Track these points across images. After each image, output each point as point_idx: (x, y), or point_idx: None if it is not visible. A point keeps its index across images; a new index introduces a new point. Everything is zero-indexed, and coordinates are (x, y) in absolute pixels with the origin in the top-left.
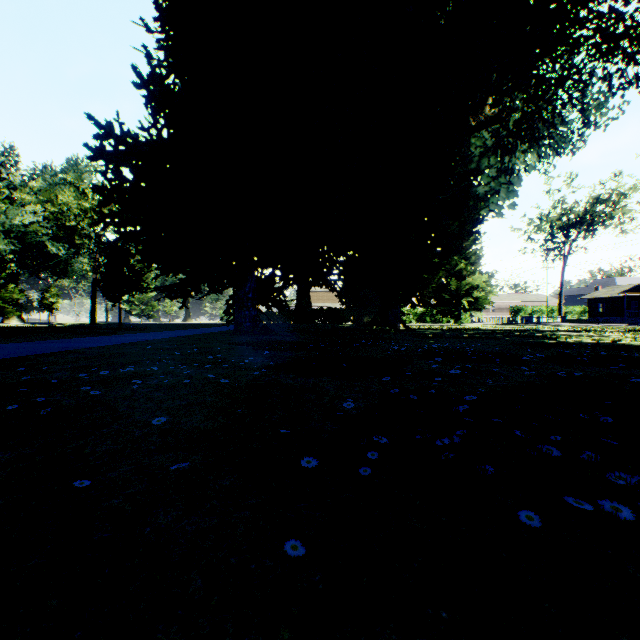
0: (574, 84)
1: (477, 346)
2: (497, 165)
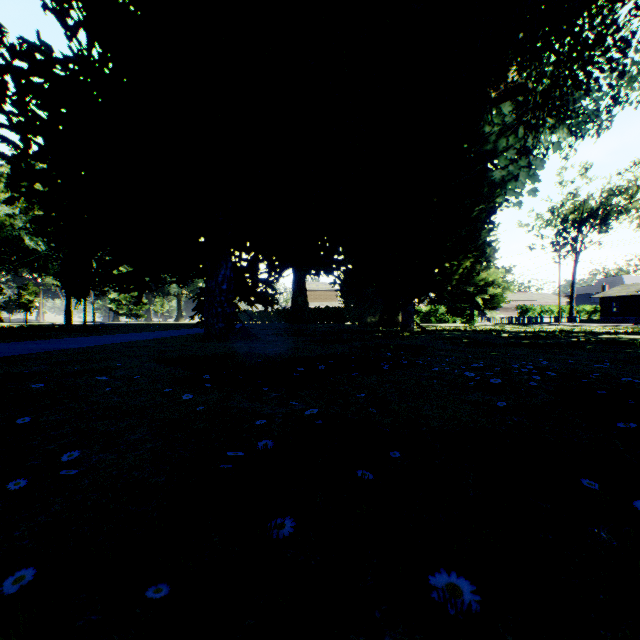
0: (617, 42)
1: (602, 366)
2: (517, 145)
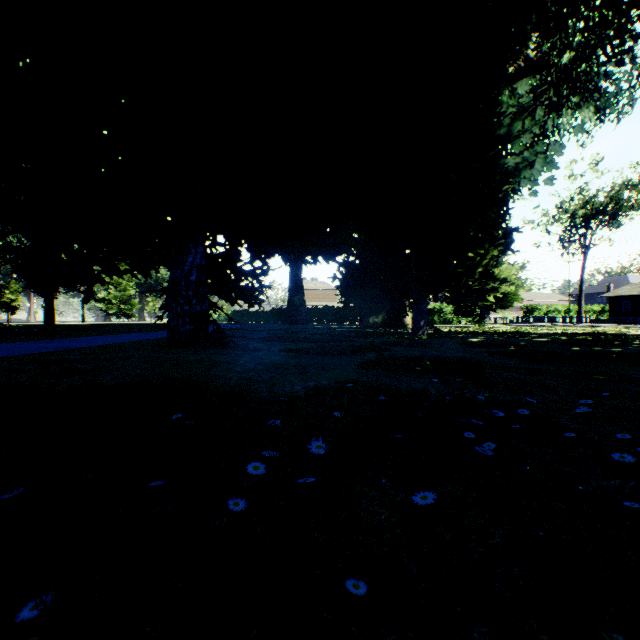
0: None
1: None
2: (534, 129)
